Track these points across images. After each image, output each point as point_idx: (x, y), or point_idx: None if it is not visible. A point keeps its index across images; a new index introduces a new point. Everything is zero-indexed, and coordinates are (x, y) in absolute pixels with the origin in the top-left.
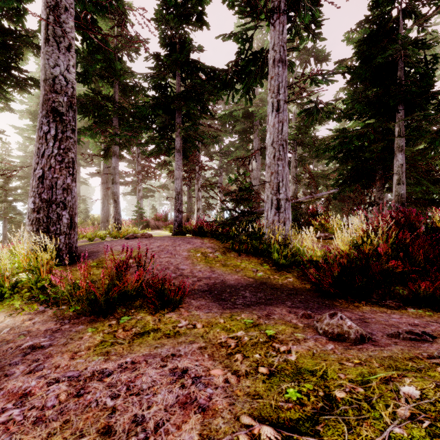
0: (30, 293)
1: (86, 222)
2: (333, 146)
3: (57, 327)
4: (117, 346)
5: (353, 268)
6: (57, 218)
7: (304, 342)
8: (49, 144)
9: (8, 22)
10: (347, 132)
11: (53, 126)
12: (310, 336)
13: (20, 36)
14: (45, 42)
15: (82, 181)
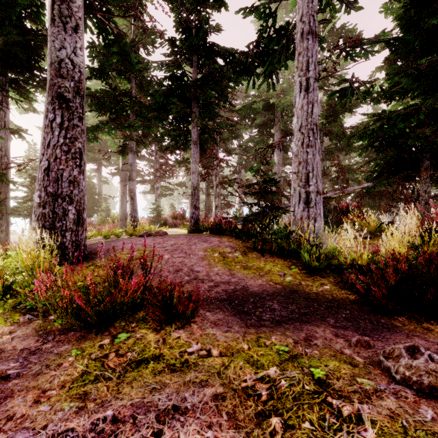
0: (15, 299)
1: (107, 220)
2: (371, 130)
3: (37, 346)
4: (101, 382)
5: (411, 275)
6: (63, 214)
7: (377, 399)
8: (54, 133)
9: (31, 24)
10: (392, 111)
11: (59, 114)
12: (384, 386)
13: (41, 34)
14: (51, 23)
15: (103, 181)
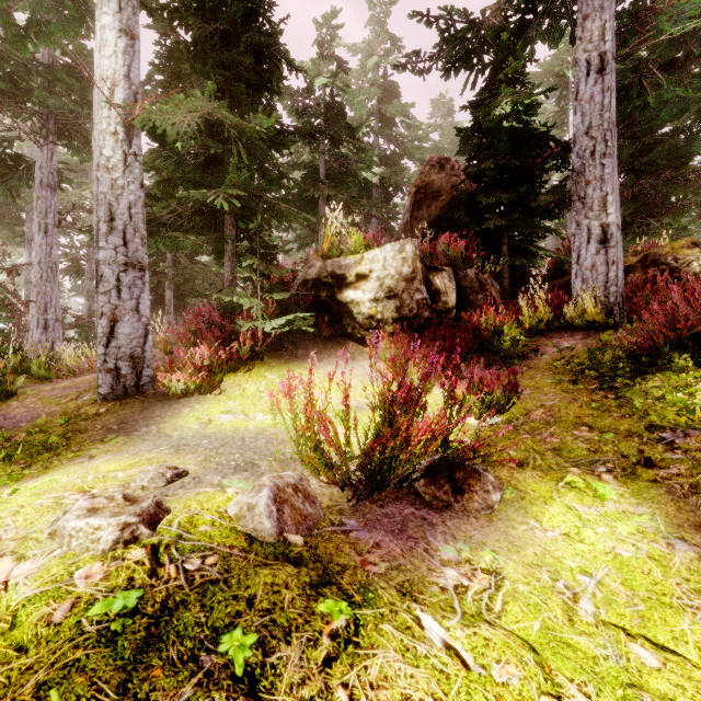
0: None
1: None
2: None
3: None
4: None
5: None
6: None
7: None
8: None
9: None
10: None
11: None
12: None
13: None
14: None
15: None
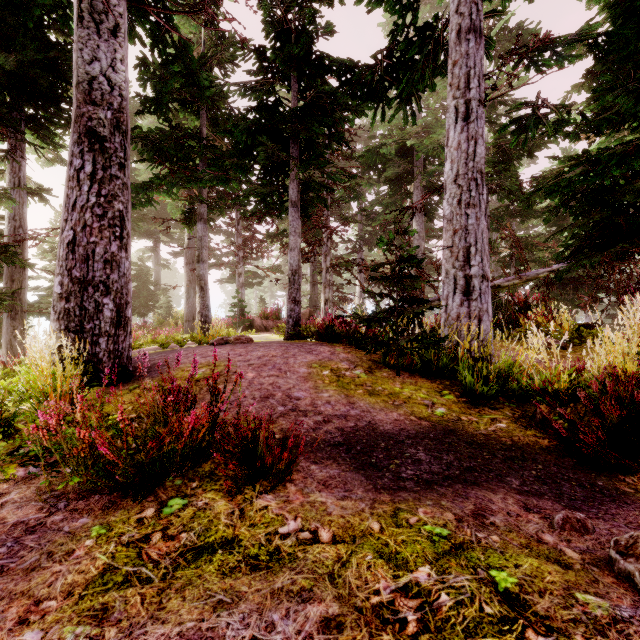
0: (11, 441)
1: (167, 321)
2: (568, 180)
3: (39, 518)
4: (134, 587)
5: None
6: (95, 310)
7: (620, 637)
8: (82, 188)
9: (57, 35)
10: (604, 148)
11: (90, 159)
12: (628, 612)
13: (70, 50)
14: (77, 23)
15: (162, 264)
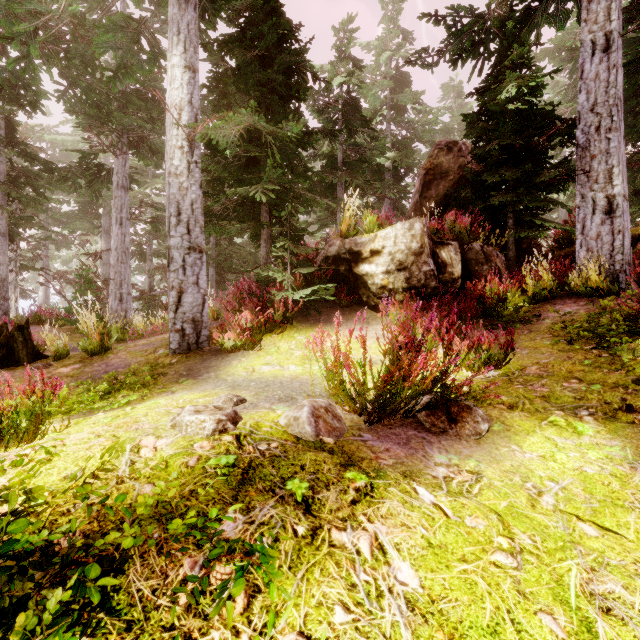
0: None
1: None
2: None
3: None
4: None
5: None
6: None
7: None
8: None
9: None
10: None
11: None
12: None
13: None
14: None
15: None
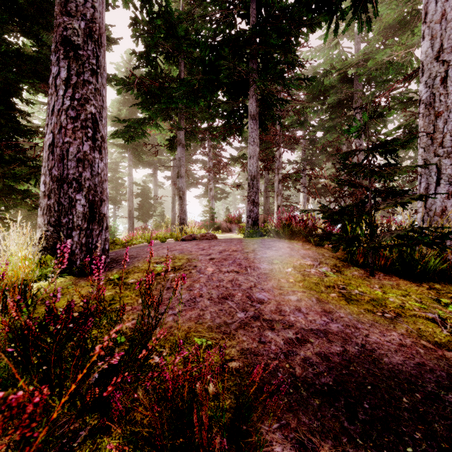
0: None
1: (161, 225)
2: None
3: None
4: None
5: None
6: (69, 205)
7: None
8: (58, 93)
9: None
10: None
11: (65, 66)
12: None
13: None
14: None
15: (159, 185)
